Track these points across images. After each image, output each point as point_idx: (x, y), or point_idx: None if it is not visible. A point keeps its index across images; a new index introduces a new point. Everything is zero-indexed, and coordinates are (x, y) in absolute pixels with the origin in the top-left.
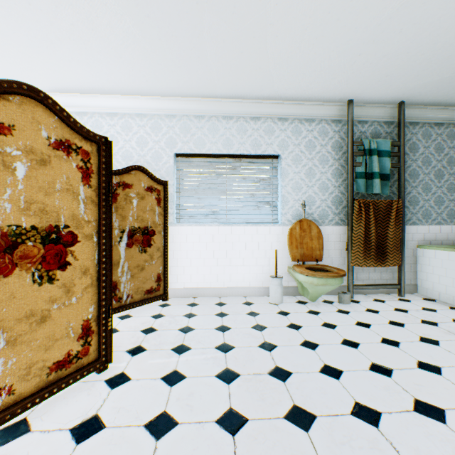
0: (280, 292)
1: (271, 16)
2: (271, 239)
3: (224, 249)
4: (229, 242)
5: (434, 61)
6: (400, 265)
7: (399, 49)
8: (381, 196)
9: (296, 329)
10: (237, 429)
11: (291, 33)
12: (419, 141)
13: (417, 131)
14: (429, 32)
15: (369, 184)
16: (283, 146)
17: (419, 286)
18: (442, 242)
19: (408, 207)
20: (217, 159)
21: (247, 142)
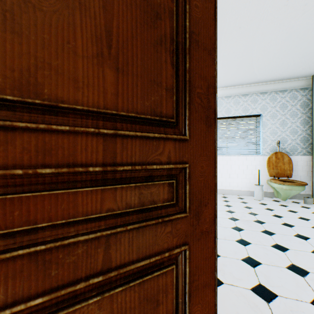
0: (261, 193)
1: (255, 54)
2: (255, 164)
3: (225, 168)
4: (228, 164)
5: None
6: None
7: None
8: None
9: (270, 210)
10: (239, 230)
11: (267, 57)
12: None
13: None
14: None
15: None
16: (263, 108)
17: None
18: None
19: None
20: (221, 120)
21: (239, 109)
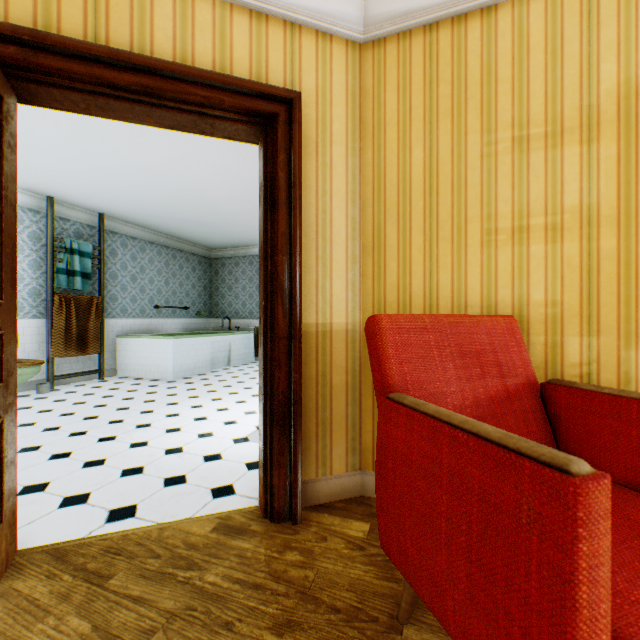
0: None
1: None
2: None
3: None
4: None
5: (120, 201)
6: (102, 353)
7: (92, 186)
8: (86, 292)
9: None
10: None
11: None
12: (120, 248)
13: (118, 240)
14: (111, 187)
15: (72, 280)
16: None
17: (119, 369)
18: (138, 332)
19: (110, 303)
20: None
21: None
